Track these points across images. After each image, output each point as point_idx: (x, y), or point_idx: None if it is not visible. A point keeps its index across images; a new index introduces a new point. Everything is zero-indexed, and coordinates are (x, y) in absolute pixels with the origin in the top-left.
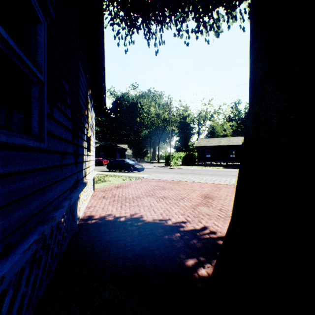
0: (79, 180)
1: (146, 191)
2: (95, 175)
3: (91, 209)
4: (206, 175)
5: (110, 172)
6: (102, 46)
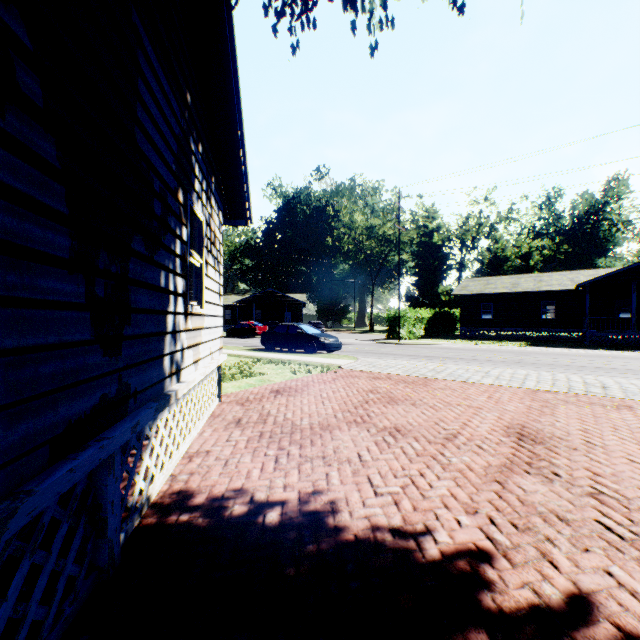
0: (135, 392)
1: (348, 406)
2: (235, 360)
3: (194, 466)
4: (493, 363)
5: (268, 352)
6: (223, 10)
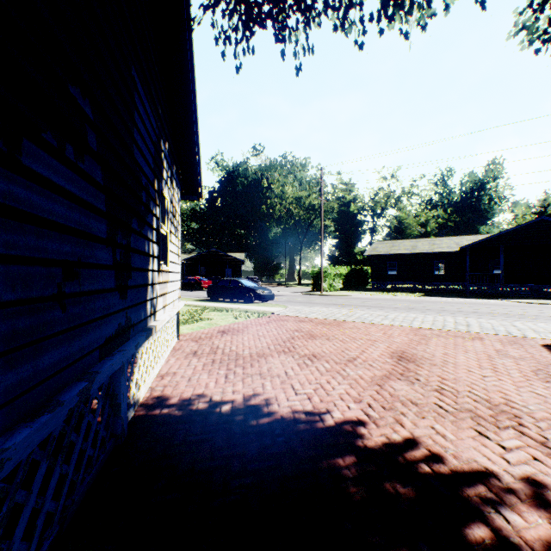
0: (133, 324)
1: (278, 341)
2: (186, 308)
3: (166, 382)
4: (392, 309)
5: (214, 302)
6: (187, 50)
